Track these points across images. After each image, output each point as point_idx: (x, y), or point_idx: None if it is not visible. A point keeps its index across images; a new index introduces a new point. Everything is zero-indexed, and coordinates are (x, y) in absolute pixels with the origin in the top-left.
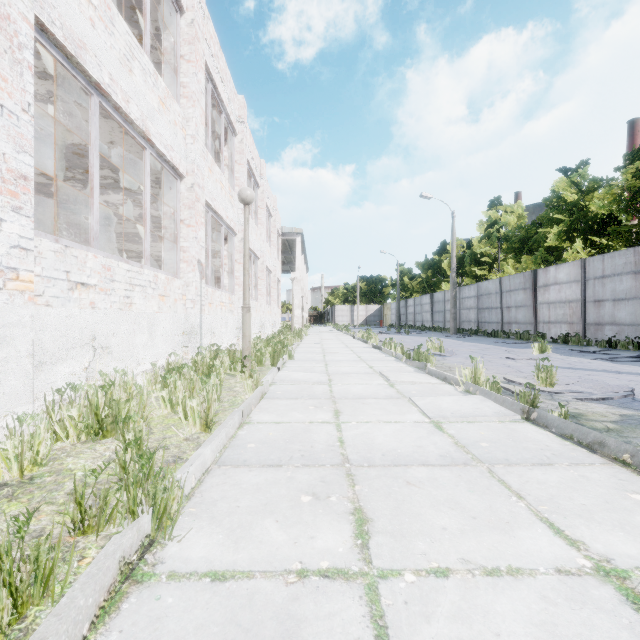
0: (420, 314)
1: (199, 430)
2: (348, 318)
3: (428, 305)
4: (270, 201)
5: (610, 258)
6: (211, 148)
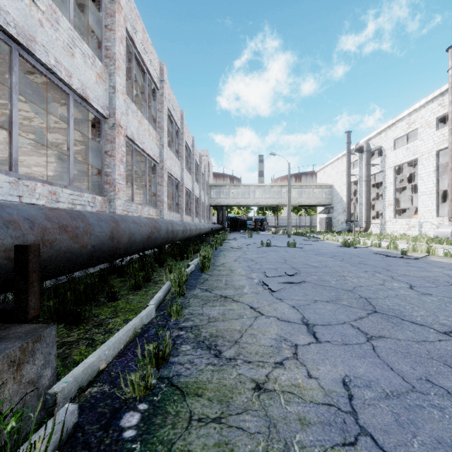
0: None
1: None
2: None
3: None
4: None
5: None
6: None
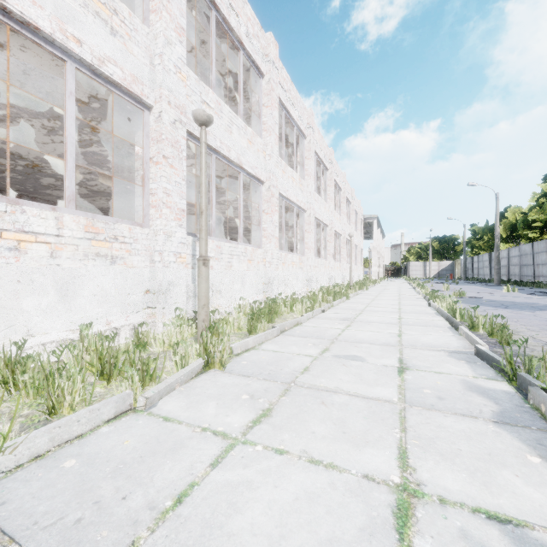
0: (482, 269)
1: None
2: (421, 272)
3: (487, 262)
4: (356, 205)
5: None
6: None
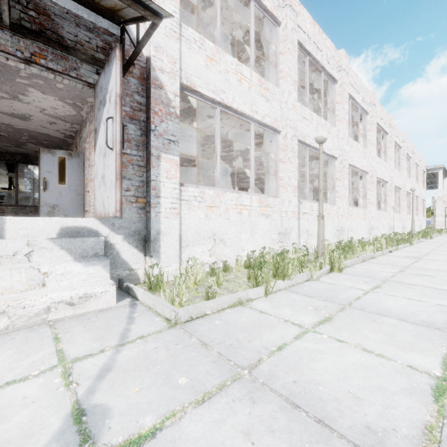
0: None
1: None
2: None
3: None
4: (417, 158)
5: None
6: None
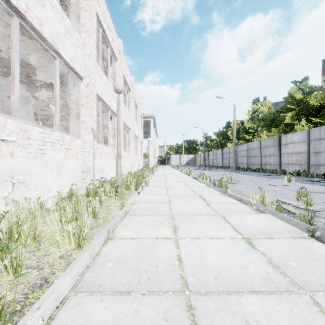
0: (216, 159)
1: (74, 246)
2: (178, 161)
3: (220, 155)
4: (137, 99)
5: (324, 128)
6: (104, 68)
